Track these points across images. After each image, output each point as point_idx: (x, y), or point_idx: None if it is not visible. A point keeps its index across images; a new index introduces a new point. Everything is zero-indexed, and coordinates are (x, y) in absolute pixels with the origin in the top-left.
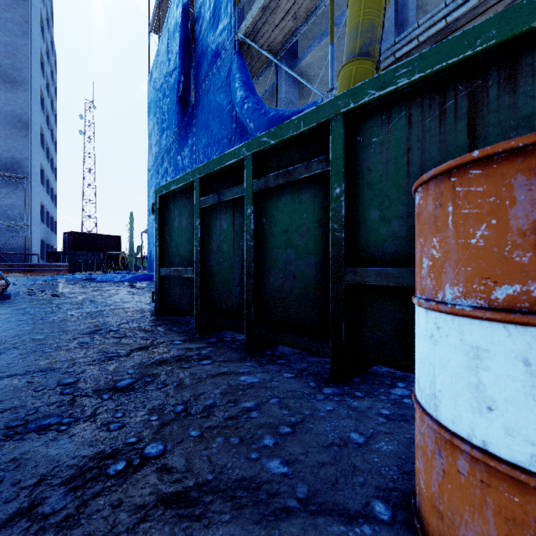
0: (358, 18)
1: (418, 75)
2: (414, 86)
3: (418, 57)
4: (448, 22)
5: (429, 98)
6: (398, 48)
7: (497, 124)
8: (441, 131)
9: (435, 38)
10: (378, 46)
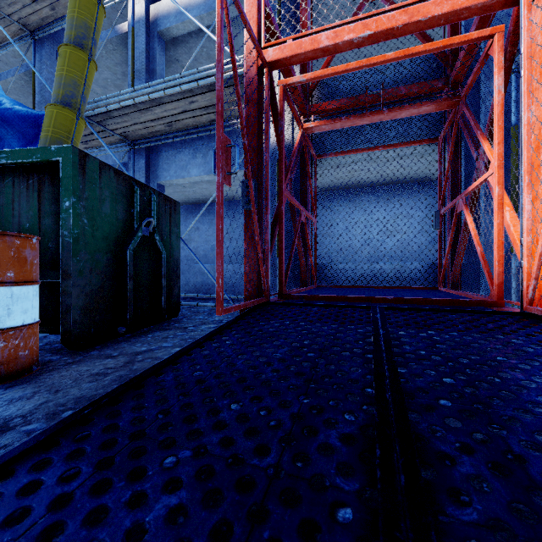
0: (63, 71)
1: (11, 161)
2: (15, 165)
3: (11, 151)
4: (151, 98)
5: (23, 175)
6: (123, 99)
7: (48, 199)
8: (28, 195)
9: (151, 103)
10: (82, 100)
